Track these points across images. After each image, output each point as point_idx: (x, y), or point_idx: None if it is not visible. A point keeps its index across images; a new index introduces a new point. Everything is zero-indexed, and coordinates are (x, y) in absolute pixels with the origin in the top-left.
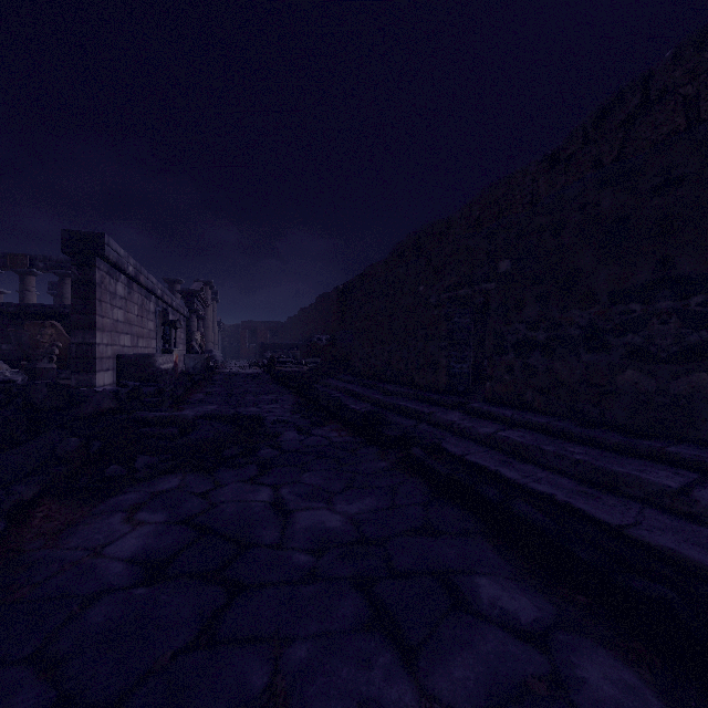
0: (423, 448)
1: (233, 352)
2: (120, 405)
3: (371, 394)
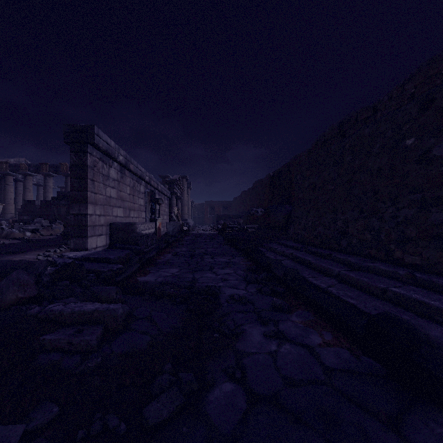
0: None
1: (200, 220)
2: (38, 291)
3: (331, 267)
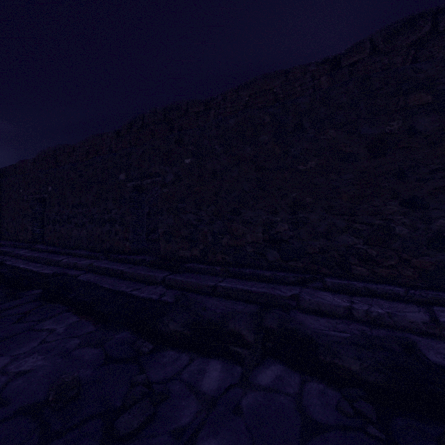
0: None
1: None
2: None
3: None
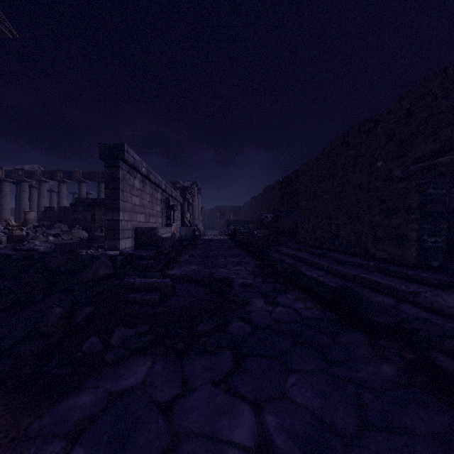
0: (447, 355)
1: (210, 225)
2: (115, 270)
3: (323, 262)
